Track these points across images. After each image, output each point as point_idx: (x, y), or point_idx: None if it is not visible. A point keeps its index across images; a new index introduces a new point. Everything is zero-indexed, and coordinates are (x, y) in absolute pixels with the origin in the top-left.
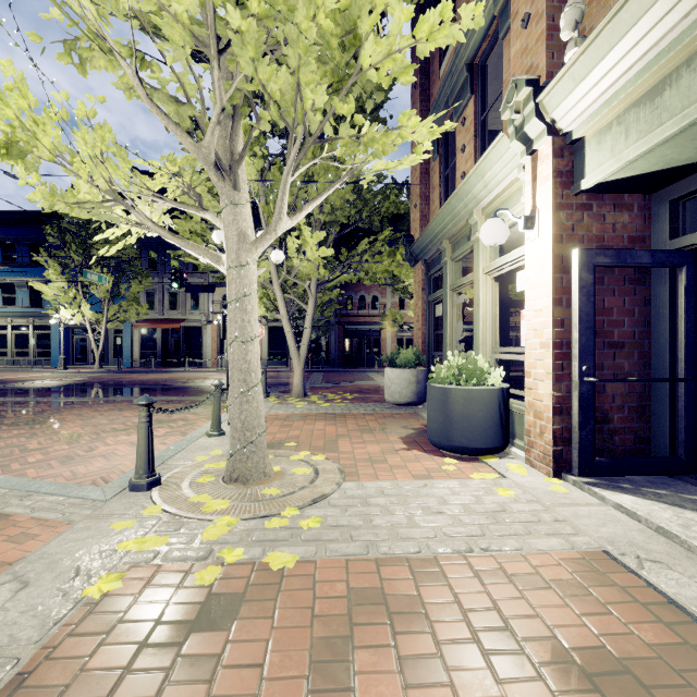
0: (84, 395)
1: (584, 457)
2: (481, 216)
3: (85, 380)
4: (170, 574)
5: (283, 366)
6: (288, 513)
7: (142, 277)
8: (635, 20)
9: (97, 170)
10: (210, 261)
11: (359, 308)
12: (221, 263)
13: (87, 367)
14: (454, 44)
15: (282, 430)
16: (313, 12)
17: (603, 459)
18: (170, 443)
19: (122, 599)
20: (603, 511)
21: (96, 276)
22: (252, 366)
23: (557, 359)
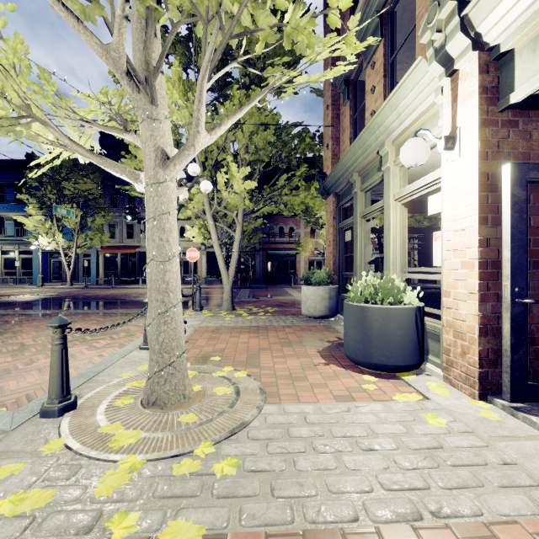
0: (49, 308)
1: (516, 382)
2: (392, 147)
3: (56, 295)
4: None
5: (218, 283)
6: (201, 451)
7: (105, 212)
8: None
9: (8, 82)
10: (128, 179)
11: (279, 237)
12: (139, 180)
13: (62, 284)
14: None
15: (210, 343)
16: None
17: (536, 383)
18: (106, 356)
19: None
20: None
21: (65, 210)
22: (170, 286)
23: (482, 279)
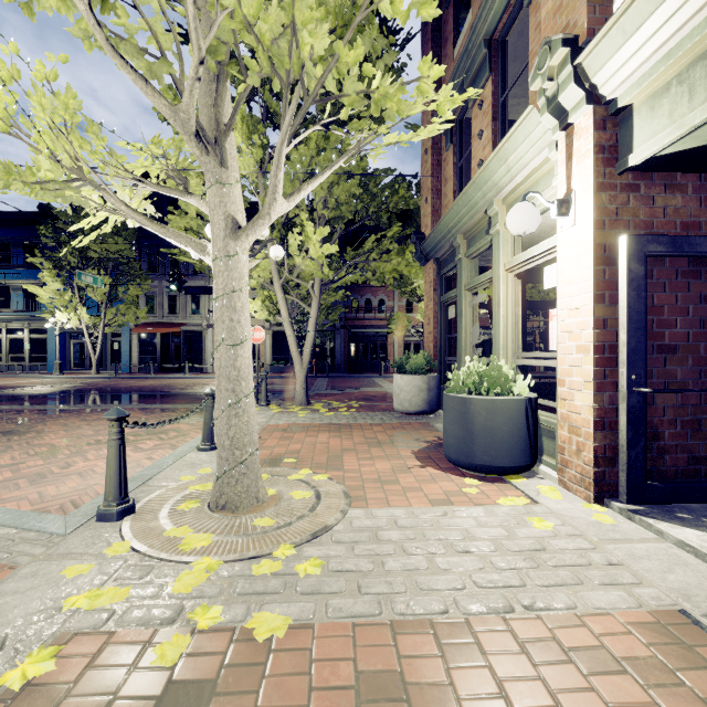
0: (74, 403)
1: (633, 482)
2: (502, 206)
3: (79, 386)
4: (124, 645)
5: (287, 371)
6: (281, 553)
7: (140, 279)
8: None
9: (59, 142)
10: (194, 251)
11: (365, 312)
12: (206, 252)
13: (84, 373)
14: None
15: (281, 443)
16: None
17: (656, 483)
18: (157, 458)
19: (53, 688)
20: (664, 550)
21: (91, 277)
22: (242, 373)
23: (598, 366)
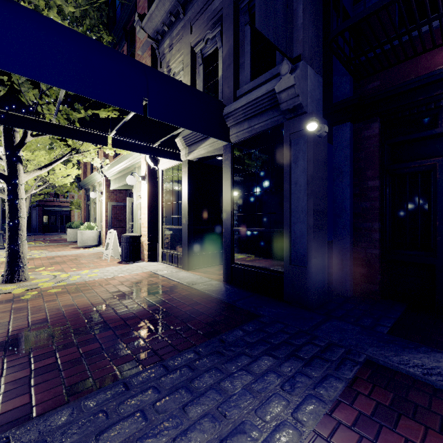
0: None
1: None
2: (98, 184)
3: None
4: None
5: None
6: (37, 255)
7: None
8: (110, 169)
9: None
10: None
11: (55, 197)
12: None
13: None
14: (74, 174)
15: None
16: (45, 163)
17: None
18: None
19: None
20: None
21: None
22: None
23: (106, 223)
